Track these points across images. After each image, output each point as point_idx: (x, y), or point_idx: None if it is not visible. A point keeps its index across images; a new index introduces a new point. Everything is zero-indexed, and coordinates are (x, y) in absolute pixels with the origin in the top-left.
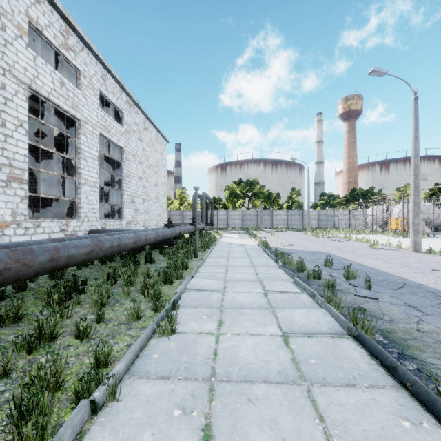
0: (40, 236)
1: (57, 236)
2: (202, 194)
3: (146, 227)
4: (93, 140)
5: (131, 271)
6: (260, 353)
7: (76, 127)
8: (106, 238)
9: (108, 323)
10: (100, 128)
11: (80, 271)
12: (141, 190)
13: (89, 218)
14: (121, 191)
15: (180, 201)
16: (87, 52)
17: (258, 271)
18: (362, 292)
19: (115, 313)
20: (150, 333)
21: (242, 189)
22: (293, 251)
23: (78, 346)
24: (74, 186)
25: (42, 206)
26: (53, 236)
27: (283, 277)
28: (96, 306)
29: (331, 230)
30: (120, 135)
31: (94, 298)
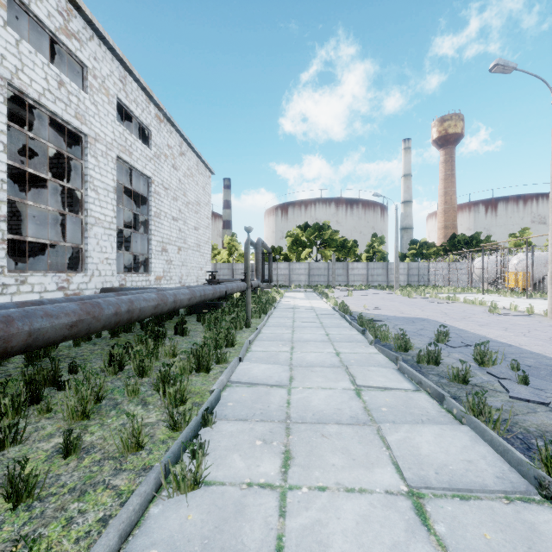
0: (27, 297)
1: (53, 296)
2: (258, 241)
3: (183, 283)
4: (107, 164)
5: (149, 351)
6: (374, 549)
7: (83, 145)
8: (108, 301)
9: (84, 456)
10: (117, 149)
11: (78, 348)
12: (176, 235)
13: (101, 272)
14: (148, 235)
15: (229, 251)
16: (98, 43)
17: (340, 350)
18: (517, 390)
19: (103, 433)
20: (152, 488)
21: (309, 236)
22: (383, 317)
23: (2, 522)
24: (79, 227)
25: (44, 256)
26: (46, 297)
27: (379, 360)
28: (75, 418)
29: (426, 288)
30: (146, 160)
31: (69, 404)
